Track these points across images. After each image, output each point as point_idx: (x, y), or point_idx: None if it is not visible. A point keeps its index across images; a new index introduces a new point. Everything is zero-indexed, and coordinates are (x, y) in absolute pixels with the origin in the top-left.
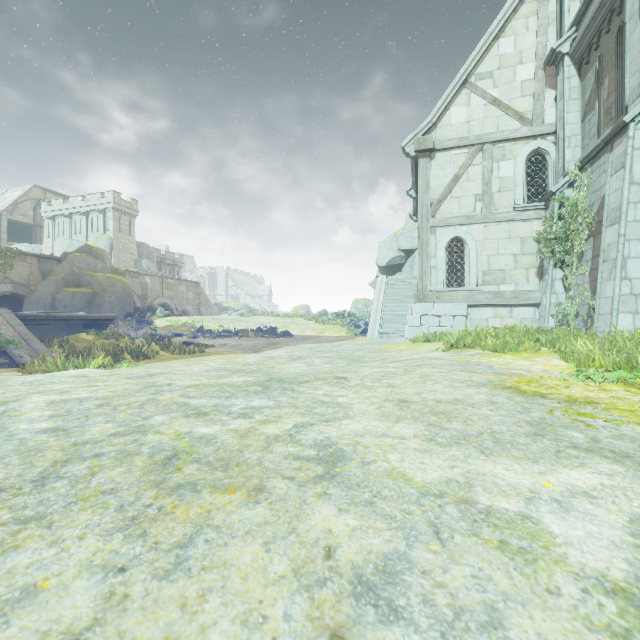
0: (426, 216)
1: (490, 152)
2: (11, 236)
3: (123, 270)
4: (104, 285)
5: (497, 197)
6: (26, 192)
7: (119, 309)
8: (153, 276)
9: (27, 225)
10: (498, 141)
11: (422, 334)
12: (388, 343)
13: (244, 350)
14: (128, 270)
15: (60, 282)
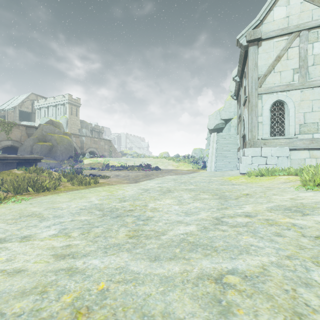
0: (255, 87)
1: (306, 36)
2: (22, 119)
3: (70, 133)
4: (58, 141)
5: (311, 69)
6: (28, 96)
7: (66, 154)
8: (87, 137)
9: (29, 113)
10: (312, 28)
11: (253, 170)
12: (225, 175)
13: (129, 180)
14: (73, 133)
15: (35, 139)
